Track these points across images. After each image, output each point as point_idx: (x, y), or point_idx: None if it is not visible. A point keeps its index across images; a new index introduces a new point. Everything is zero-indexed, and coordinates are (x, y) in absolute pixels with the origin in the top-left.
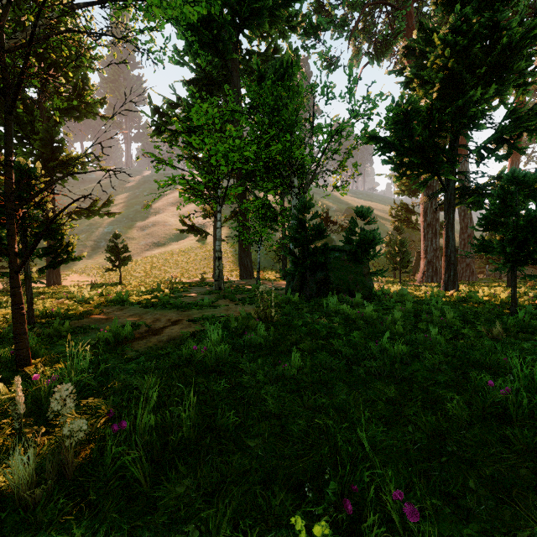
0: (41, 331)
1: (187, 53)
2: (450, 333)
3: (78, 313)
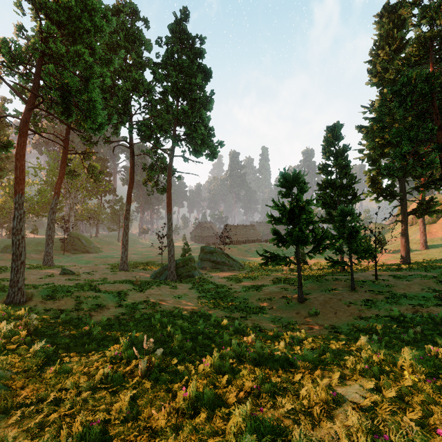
0: None
1: None
2: None
3: None
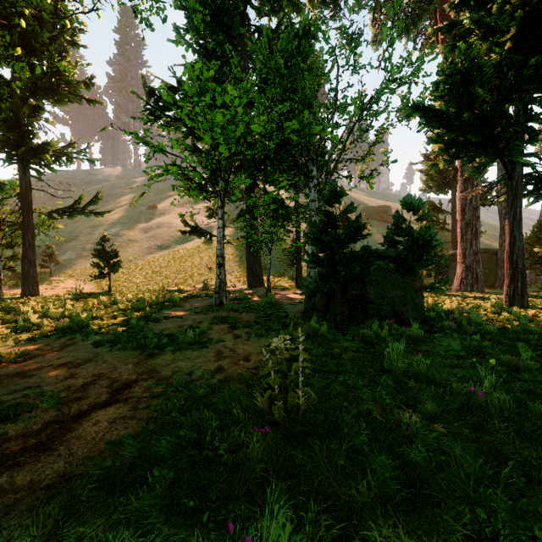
0: None
1: (188, 30)
2: None
3: None
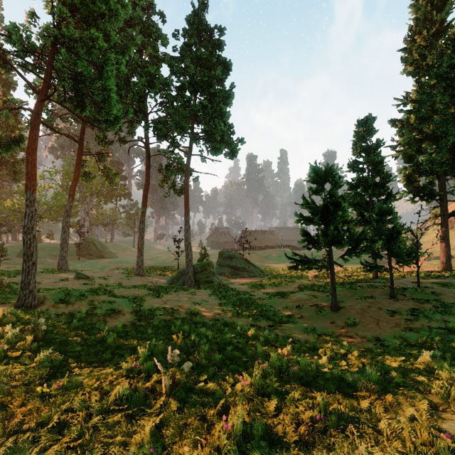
0: None
1: None
2: None
3: None
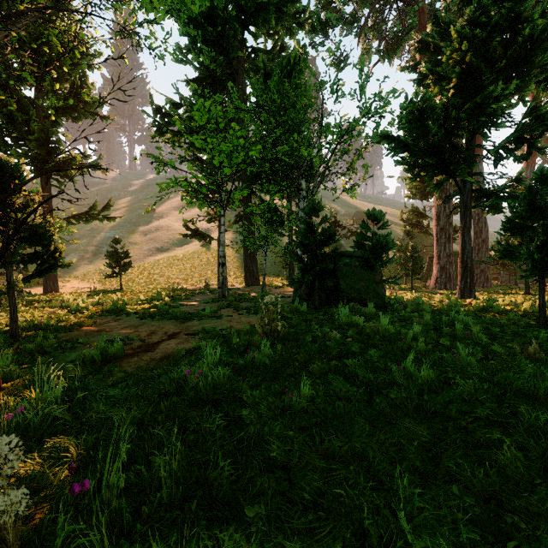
0: (23, 347)
1: (190, 51)
2: (480, 351)
3: (69, 324)
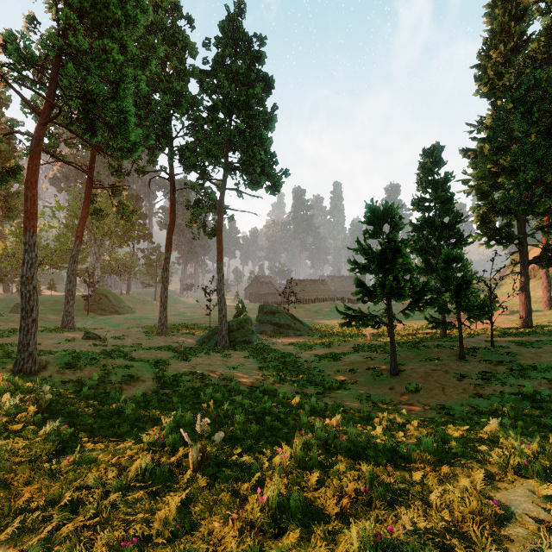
0: None
1: None
2: None
3: None
